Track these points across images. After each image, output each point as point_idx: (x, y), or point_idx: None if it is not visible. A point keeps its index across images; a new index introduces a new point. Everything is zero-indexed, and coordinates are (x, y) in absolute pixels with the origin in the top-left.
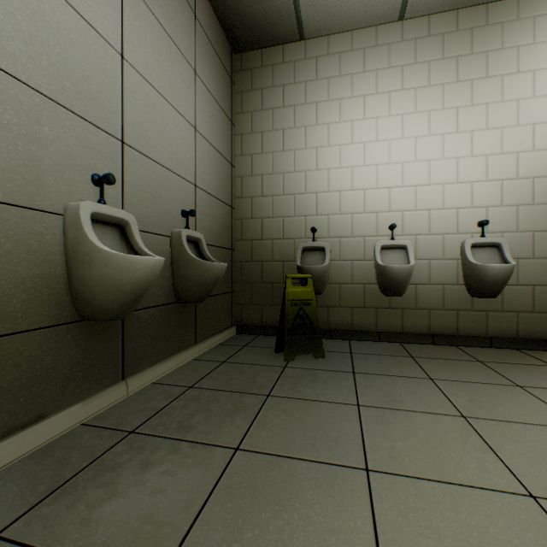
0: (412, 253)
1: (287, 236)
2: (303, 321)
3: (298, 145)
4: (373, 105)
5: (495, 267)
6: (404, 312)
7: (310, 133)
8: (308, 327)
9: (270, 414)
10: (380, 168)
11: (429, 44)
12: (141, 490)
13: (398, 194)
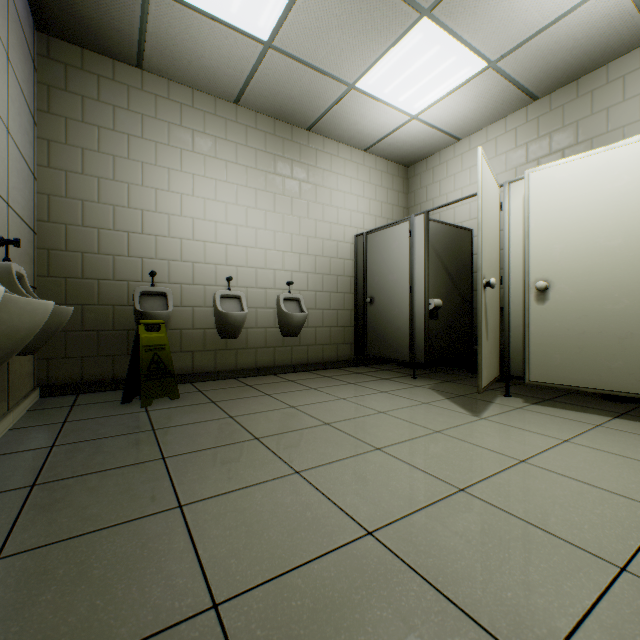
0: (245, 303)
1: (120, 277)
2: (159, 366)
3: (134, 180)
4: (213, 167)
5: (298, 315)
6: (238, 352)
7: (149, 172)
8: (164, 372)
9: (169, 437)
10: (219, 226)
11: (256, 135)
12: (109, 496)
13: (234, 251)
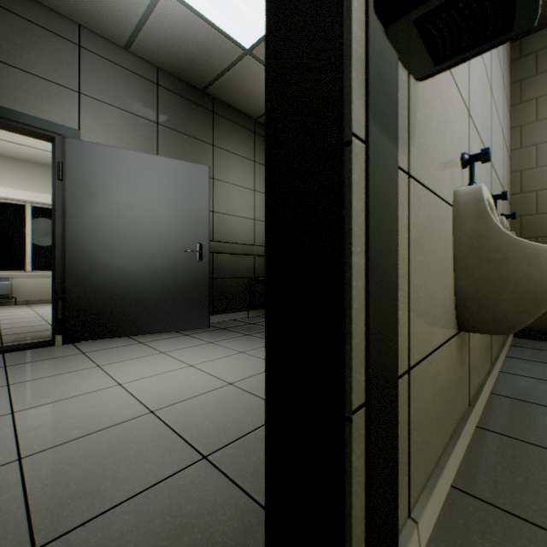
0: None
1: None
2: None
3: None
4: None
5: None
6: None
7: None
8: None
9: None
10: None
11: None
12: None
13: None
